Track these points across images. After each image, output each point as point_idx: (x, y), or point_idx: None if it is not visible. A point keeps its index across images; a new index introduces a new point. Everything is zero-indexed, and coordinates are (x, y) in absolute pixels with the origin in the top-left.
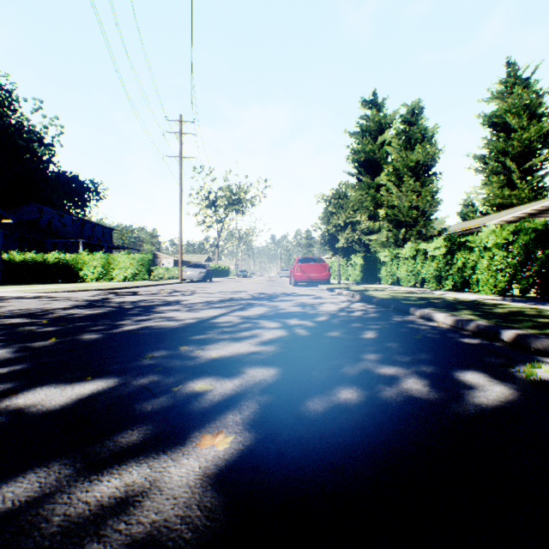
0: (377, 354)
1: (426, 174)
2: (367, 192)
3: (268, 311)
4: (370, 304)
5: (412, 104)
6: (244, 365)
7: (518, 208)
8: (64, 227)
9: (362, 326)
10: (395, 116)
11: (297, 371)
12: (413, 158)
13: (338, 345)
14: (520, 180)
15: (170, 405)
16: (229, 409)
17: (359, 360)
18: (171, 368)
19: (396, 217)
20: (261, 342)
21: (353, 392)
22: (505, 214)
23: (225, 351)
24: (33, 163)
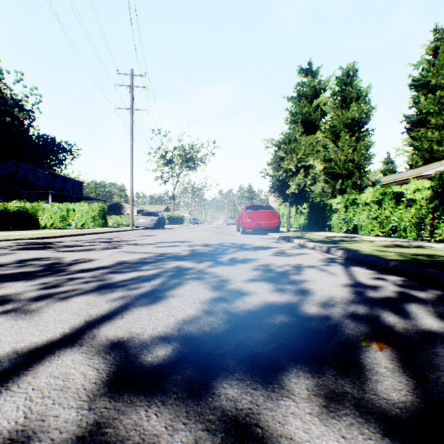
0: None
1: (360, 131)
2: None
3: (208, 308)
4: (378, 269)
5: (347, 66)
6: None
7: None
8: (38, 180)
9: None
10: (328, 82)
11: None
12: (349, 115)
13: None
14: None
15: None
16: None
17: None
18: None
19: (333, 169)
20: None
21: None
22: (439, 165)
23: None
24: (15, 126)
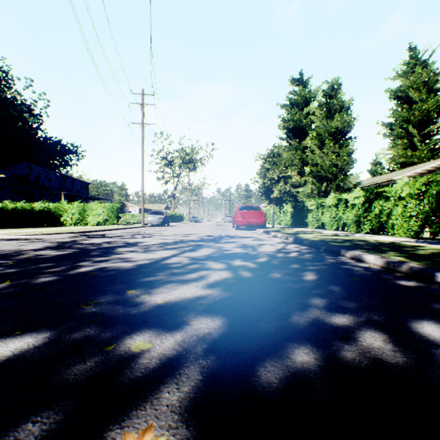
0: (323, 299)
1: (343, 138)
2: (295, 153)
3: (215, 252)
4: (302, 245)
5: (332, 81)
6: (189, 314)
7: (419, 165)
8: (50, 182)
9: (300, 267)
10: (318, 91)
11: (243, 321)
12: (332, 125)
13: (282, 288)
14: (420, 143)
15: (96, 375)
16: (165, 382)
17: (306, 307)
18: (111, 318)
19: (319, 173)
20: (207, 285)
21: (309, 352)
22: (409, 170)
23: (171, 295)
24: (25, 130)
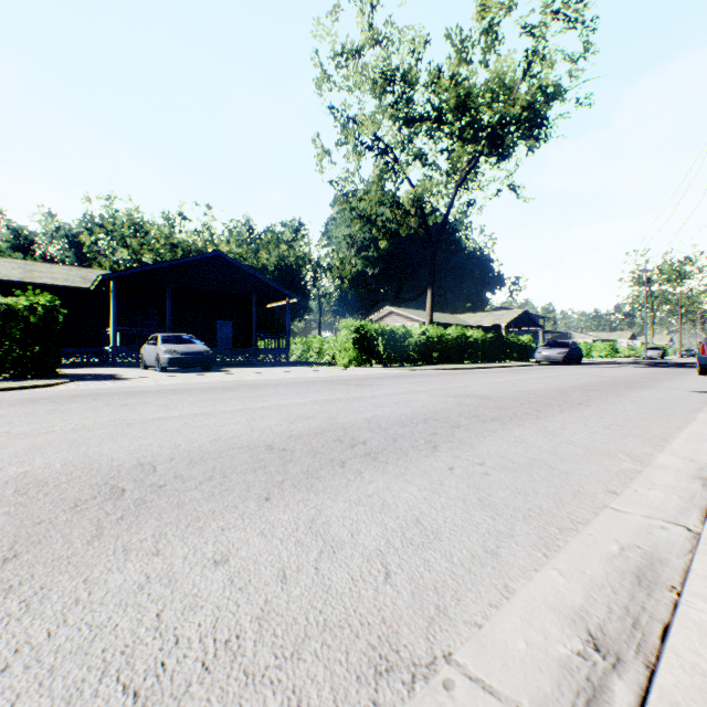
0: None
1: None
2: None
3: None
4: None
5: None
6: None
7: None
8: None
9: None
10: None
11: None
12: None
13: None
14: None
15: None
16: None
17: None
18: None
19: None
20: None
21: None
22: None
23: None
24: None
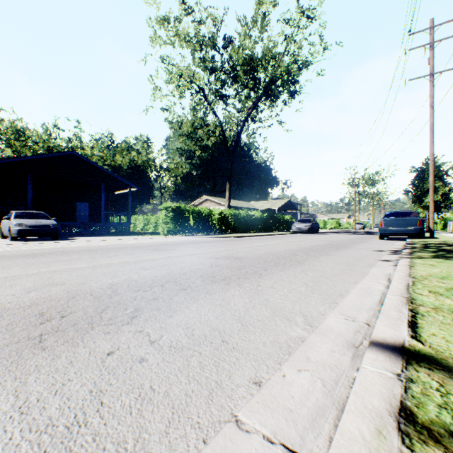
0: None
1: None
2: None
3: None
4: None
5: None
6: None
7: None
8: None
9: None
10: None
11: None
12: None
13: None
14: None
15: None
16: None
17: None
18: None
19: None
20: None
21: None
22: None
23: None
24: None
